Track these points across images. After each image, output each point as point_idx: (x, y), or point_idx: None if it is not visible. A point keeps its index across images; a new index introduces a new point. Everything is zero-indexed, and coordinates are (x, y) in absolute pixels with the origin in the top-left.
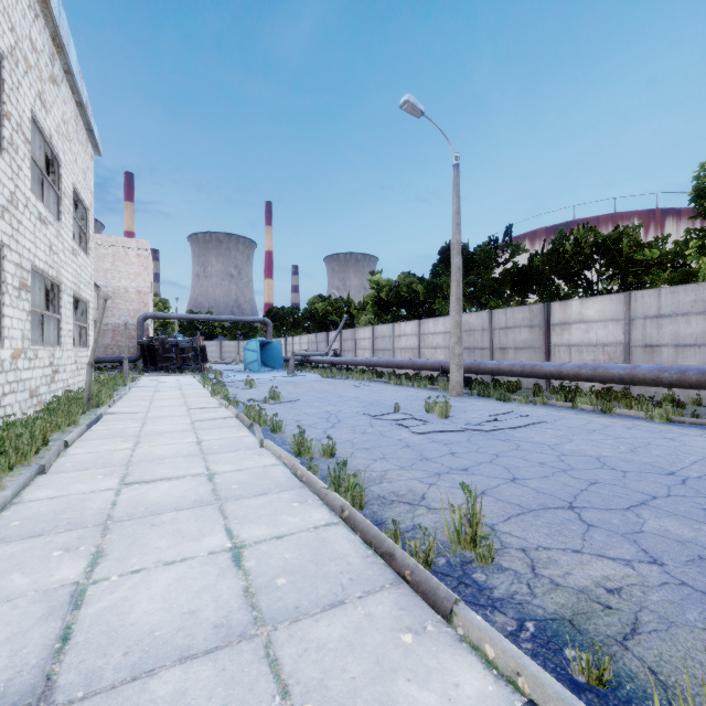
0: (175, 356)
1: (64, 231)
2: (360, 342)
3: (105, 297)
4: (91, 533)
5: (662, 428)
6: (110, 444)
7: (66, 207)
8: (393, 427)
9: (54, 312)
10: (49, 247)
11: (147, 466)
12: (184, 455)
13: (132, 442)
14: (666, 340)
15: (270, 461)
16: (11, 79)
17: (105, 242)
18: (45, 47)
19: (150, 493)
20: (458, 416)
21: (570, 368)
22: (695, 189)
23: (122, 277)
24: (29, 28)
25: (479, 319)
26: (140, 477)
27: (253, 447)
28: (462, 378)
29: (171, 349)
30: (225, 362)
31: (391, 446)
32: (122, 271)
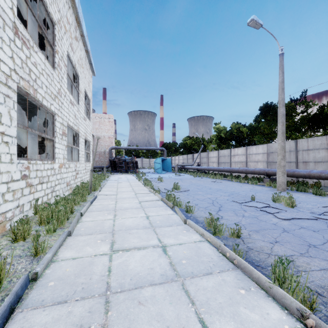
0: (124, 166)
1: (80, 109)
2: (210, 159)
3: (97, 138)
4: (97, 305)
5: None
6: (102, 215)
7: (81, 98)
8: (260, 212)
9: (76, 146)
10: (74, 116)
11: (123, 235)
12: (142, 226)
13: (113, 215)
14: None
15: (197, 237)
16: (58, 35)
17: (96, 116)
18: (73, 23)
19: (130, 262)
20: (299, 206)
21: None
22: None
23: (103, 131)
24: (66, 12)
25: (287, 145)
26: (121, 245)
27: (180, 223)
28: (285, 180)
29: (122, 162)
30: (144, 168)
31: (272, 229)
32: (103, 129)
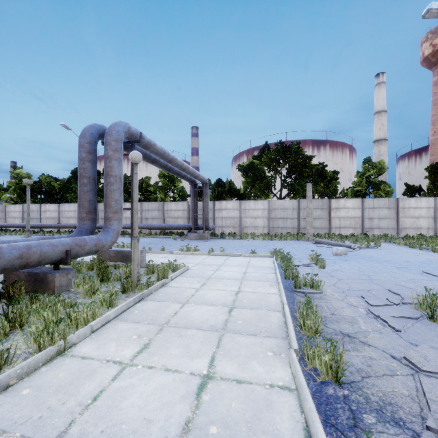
0: None
1: None
2: (10, 213)
3: None
4: None
5: (141, 238)
6: None
7: None
8: None
9: None
10: None
11: None
12: None
13: None
14: (150, 217)
15: None
16: None
17: None
18: None
19: None
20: None
21: (124, 225)
22: (158, 174)
23: None
24: None
25: None
26: None
27: None
28: None
29: None
30: None
31: None
32: None
